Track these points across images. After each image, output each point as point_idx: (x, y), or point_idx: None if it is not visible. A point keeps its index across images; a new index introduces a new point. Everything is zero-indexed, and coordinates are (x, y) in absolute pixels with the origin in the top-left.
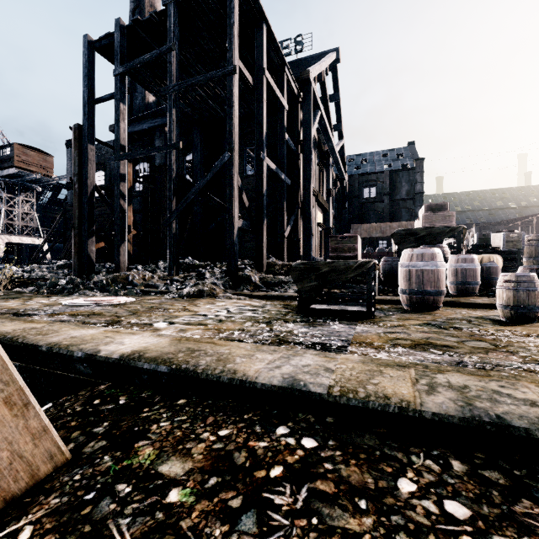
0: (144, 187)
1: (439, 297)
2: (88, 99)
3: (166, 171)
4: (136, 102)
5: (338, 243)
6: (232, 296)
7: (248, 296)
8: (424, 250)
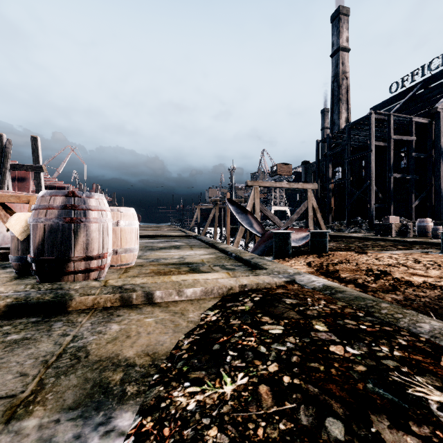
0: (338, 184)
1: (425, 233)
2: (317, 163)
3: None
4: (334, 131)
5: (384, 218)
6: (366, 233)
7: (372, 233)
8: (420, 219)
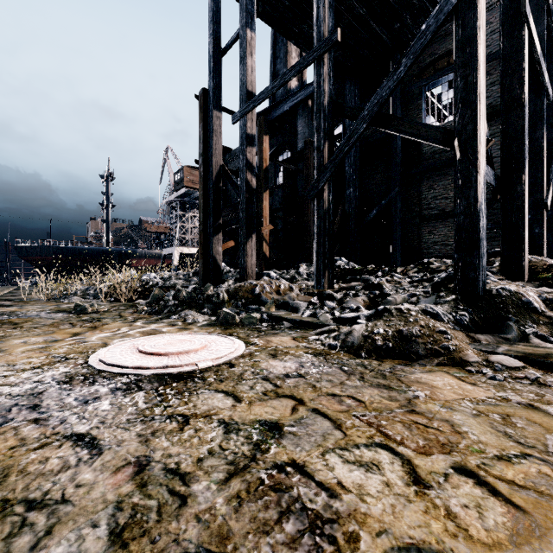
0: (284, 174)
1: None
2: (212, 51)
3: (309, 144)
4: (278, 93)
5: None
6: (528, 366)
7: None
8: None
